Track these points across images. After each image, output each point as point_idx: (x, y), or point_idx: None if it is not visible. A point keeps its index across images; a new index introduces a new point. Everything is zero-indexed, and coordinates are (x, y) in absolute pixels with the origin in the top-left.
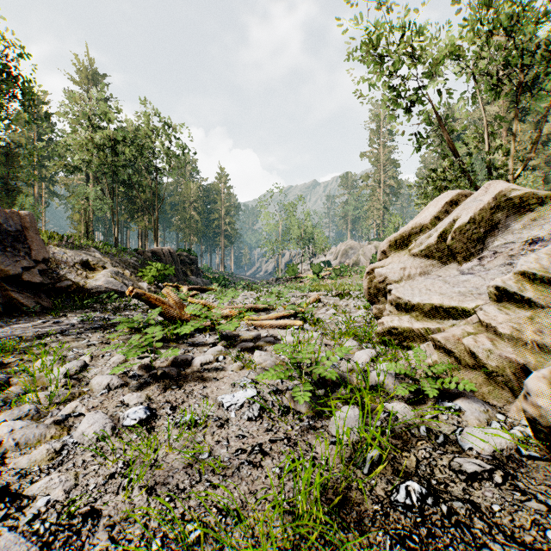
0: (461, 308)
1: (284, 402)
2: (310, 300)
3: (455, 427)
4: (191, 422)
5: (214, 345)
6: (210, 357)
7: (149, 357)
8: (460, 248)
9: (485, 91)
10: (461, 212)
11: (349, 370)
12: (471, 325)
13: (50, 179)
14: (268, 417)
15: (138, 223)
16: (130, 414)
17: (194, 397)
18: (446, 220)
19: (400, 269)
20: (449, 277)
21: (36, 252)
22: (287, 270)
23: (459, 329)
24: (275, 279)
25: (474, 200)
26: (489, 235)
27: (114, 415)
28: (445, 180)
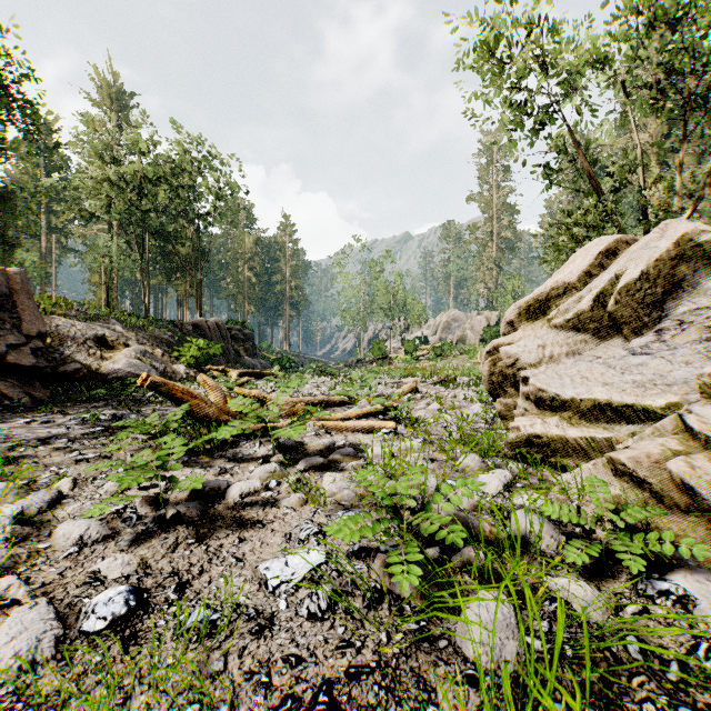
0: (642, 407)
1: (373, 576)
2: (403, 390)
3: (689, 637)
4: (204, 626)
5: (265, 461)
6: (256, 484)
7: (162, 483)
8: (627, 316)
9: (640, 107)
10: (627, 264)
11: (473, 507)
12: (672, 437)
13: (62, 230)
14: (344, 611)
15: (176, 287)
16: (98, 606)
17: (220, 561)
18: (604, 276)
19: (538, 348)
20: (614, 359)
21: (29, 324)
22: (372, 349)
23: (654, 444)
24: (356, 360)
25: (645, 246)
26: (668, 297)
27: (72, 604)
28: (586, 227)
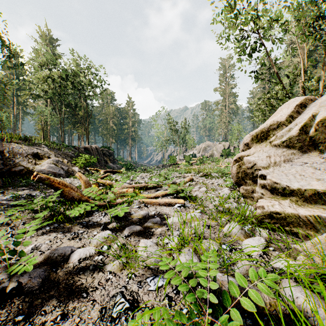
0: None
1: None
2: (186, 180)
3: None
4: None
5: (104, 228)
6: (91, 250)
7: (29, 248)
8: (322, 138)
9: (303, 39)
10: (318, 109)
11: (247, 272)
12: None
13: (24, 104)
14: None
15: (77, 130)
16: None
17: None
18: (305, 116)
19: (266, 157)
20: (316, 164)
21: None
22: (170, 159)
23: None
24: (162, 165)
25: None
26: None
27: None
28: (276, 98)
